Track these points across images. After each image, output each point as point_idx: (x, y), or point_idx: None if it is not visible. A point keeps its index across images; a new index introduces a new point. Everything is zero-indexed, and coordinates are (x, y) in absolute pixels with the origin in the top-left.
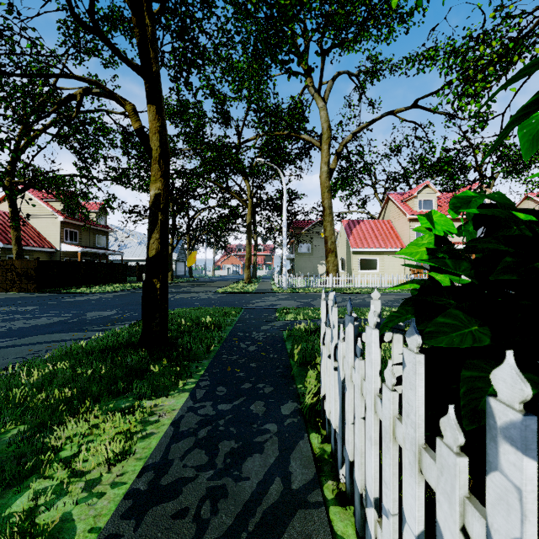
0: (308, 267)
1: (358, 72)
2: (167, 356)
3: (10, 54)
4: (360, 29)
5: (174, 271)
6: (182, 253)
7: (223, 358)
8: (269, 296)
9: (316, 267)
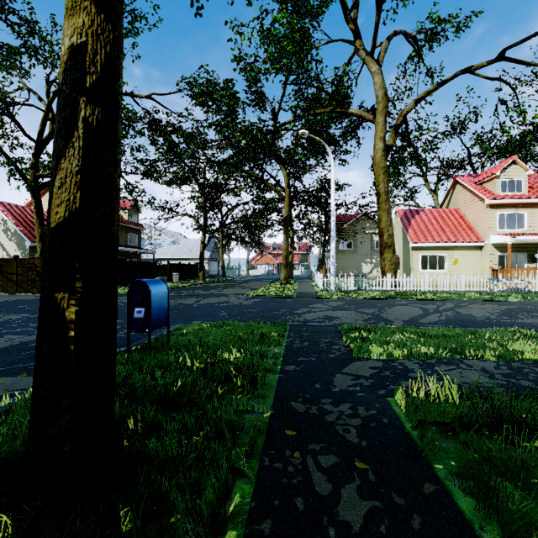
0: (351, 266)
1: (416, 33)
2: None
3: None
4: None
5: (207, 270)
6: (215, 251)
7: None
8: (317, 302)
9: (359, 266)
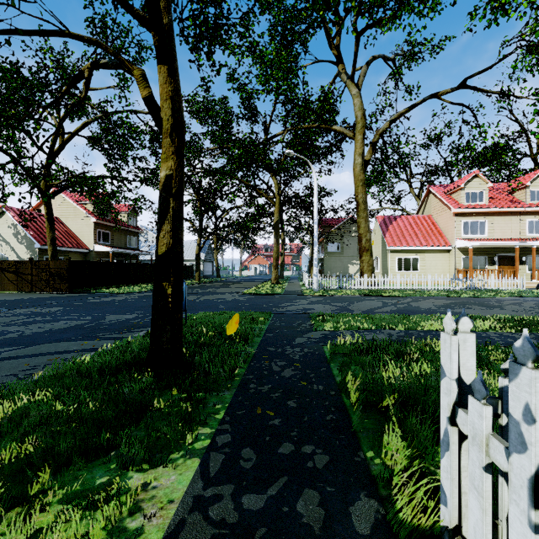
0: (338, 267)
1: (394, 56)
2: (179, 382)
3: None
4: (401, 2)
5: (202, 271)
6: (209, 253)
7: (250, 389)
8: (300, 298)
9: (346, 267)
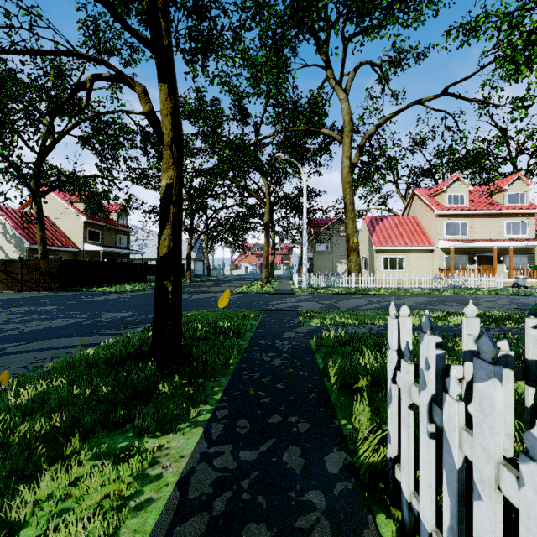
0: (327, 266)
1: (381, 62)
2: (179, 370)
3: (6, 27)
4: (386, 13)
5: (193, 270)
6: (200, 252)
7: (244, 375)
8: (289, 296)
9: (335, 266)
